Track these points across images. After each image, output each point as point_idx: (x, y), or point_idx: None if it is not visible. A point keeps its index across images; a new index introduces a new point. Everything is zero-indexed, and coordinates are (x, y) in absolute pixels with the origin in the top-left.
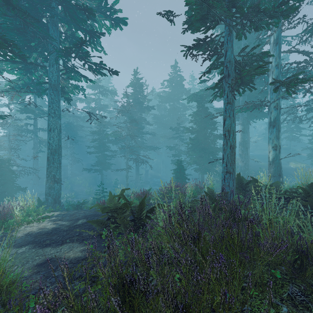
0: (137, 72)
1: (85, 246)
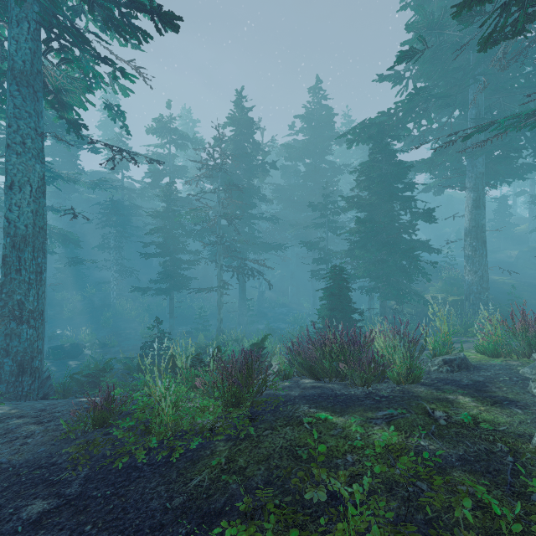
0: (241, 95)
1: None
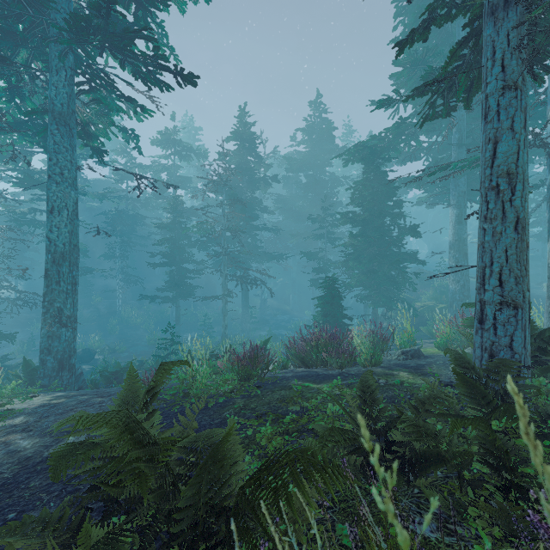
0: (244, 111)
1: None
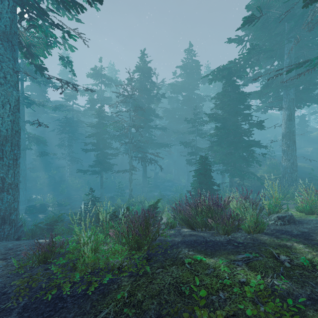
0: (144, 53)
1: None
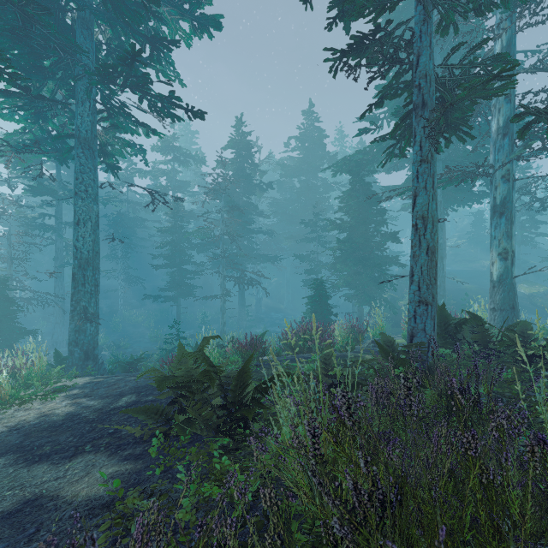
0: (241, 121)
1: (100, 485)
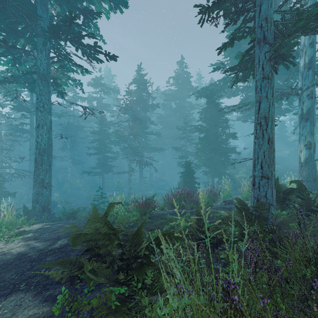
0: (140, 67)
1: None
